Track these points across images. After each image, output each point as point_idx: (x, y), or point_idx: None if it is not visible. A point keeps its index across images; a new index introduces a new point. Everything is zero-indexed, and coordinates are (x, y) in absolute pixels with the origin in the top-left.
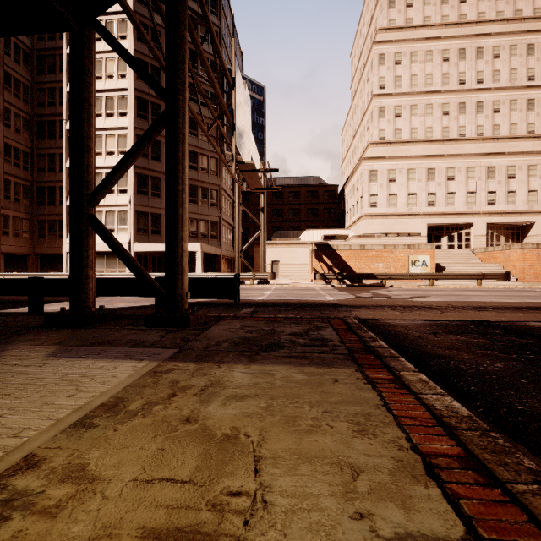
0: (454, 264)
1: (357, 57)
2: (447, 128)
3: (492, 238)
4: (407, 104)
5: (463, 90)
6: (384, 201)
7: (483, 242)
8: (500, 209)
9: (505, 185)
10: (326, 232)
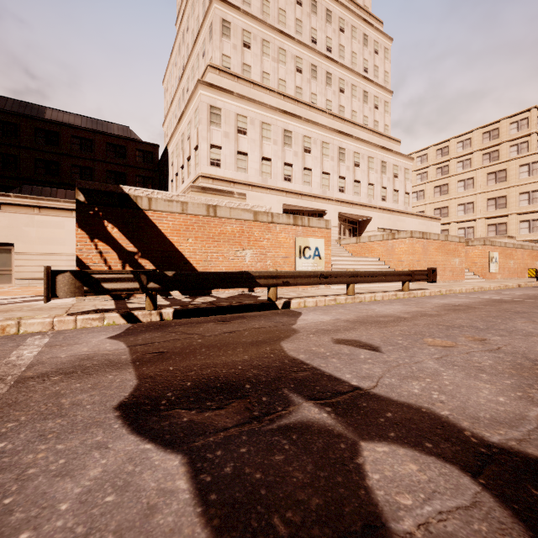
0: (338, 256)
1: None
2: (300, 90)
3: (340, 231)
4: (258, 34)
5: (315, 51)
6: (231, 160)
7: (336, 234)
8: (349, 198)
9: (352, 172)
10: None
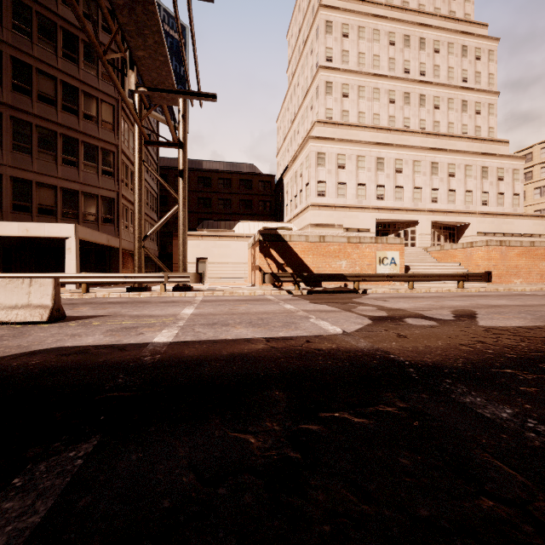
0: (417, 263)
1: (294, 36)
2: (393, 118)
3: (434, 238)
4: (354, 84)
5: (408, 80)
6: (332, 190)
7: (428, 241)
8: (443, 207)
9: (446, 183)
10: (265, 224)
